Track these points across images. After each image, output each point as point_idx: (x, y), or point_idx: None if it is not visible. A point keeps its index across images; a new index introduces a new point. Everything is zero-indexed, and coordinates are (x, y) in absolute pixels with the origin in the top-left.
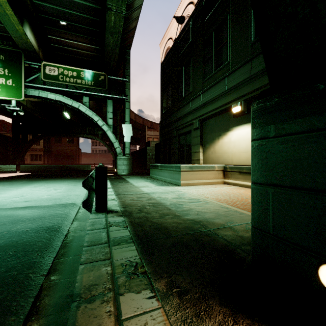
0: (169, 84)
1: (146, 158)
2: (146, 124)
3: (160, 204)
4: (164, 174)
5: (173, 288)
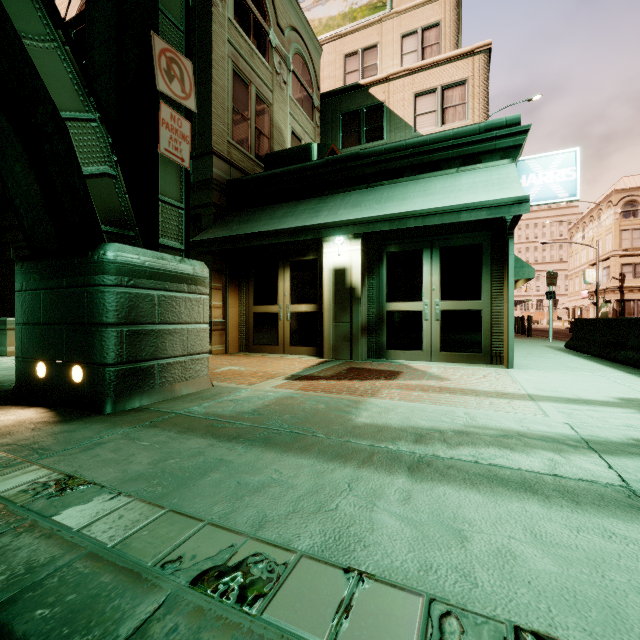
0: None
1: None
2: None
3: None
4: None
5: None
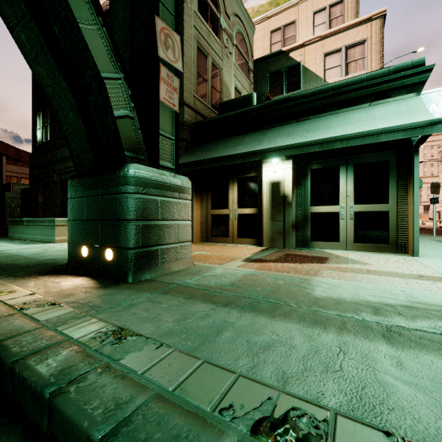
0: (47, 107)
1: (4, 211)
2: (4, 151)
3: (16, 255)
4: (33, 231)
5: (11, 276)
